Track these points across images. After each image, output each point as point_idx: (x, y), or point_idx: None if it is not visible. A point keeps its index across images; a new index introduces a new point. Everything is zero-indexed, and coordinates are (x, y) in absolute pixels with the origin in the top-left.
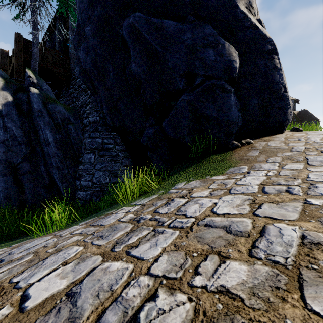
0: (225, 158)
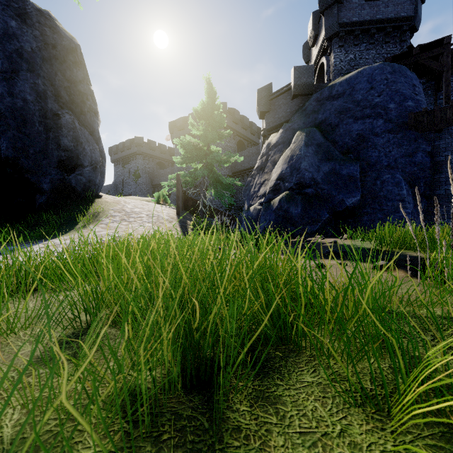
0: (105, 201)
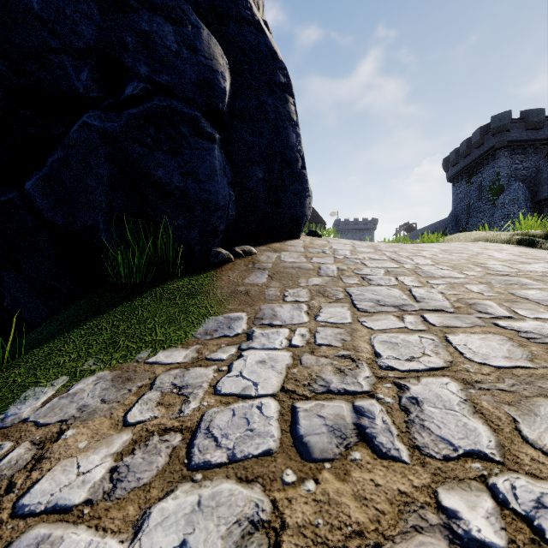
0: (201, 287)
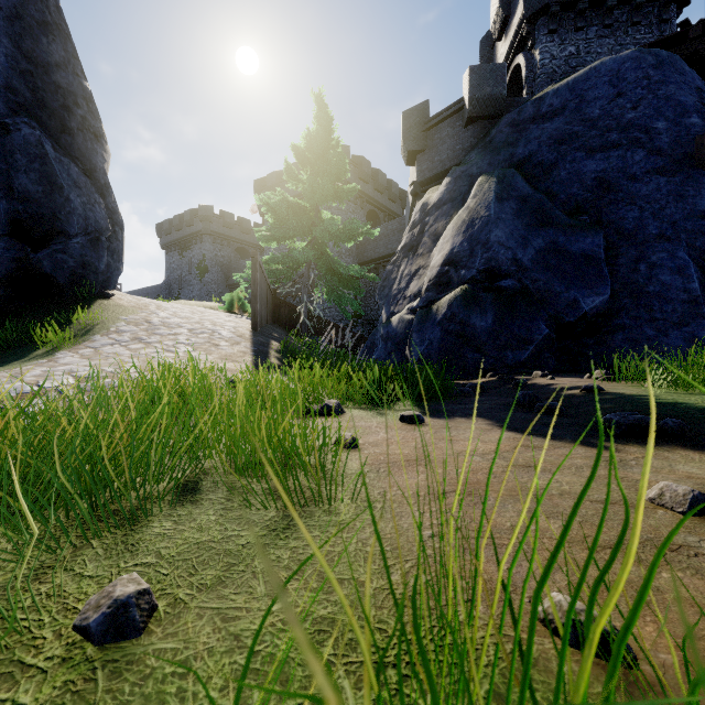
0: (117, 304)
